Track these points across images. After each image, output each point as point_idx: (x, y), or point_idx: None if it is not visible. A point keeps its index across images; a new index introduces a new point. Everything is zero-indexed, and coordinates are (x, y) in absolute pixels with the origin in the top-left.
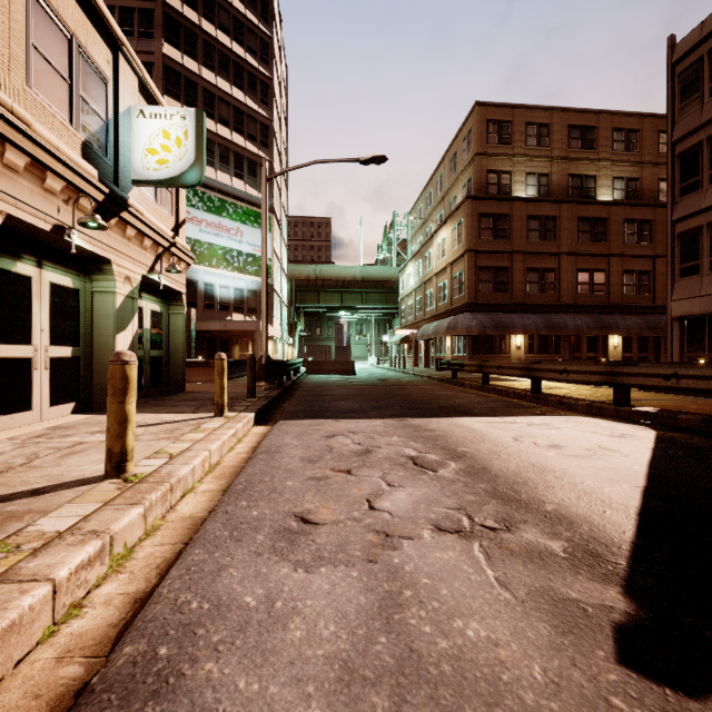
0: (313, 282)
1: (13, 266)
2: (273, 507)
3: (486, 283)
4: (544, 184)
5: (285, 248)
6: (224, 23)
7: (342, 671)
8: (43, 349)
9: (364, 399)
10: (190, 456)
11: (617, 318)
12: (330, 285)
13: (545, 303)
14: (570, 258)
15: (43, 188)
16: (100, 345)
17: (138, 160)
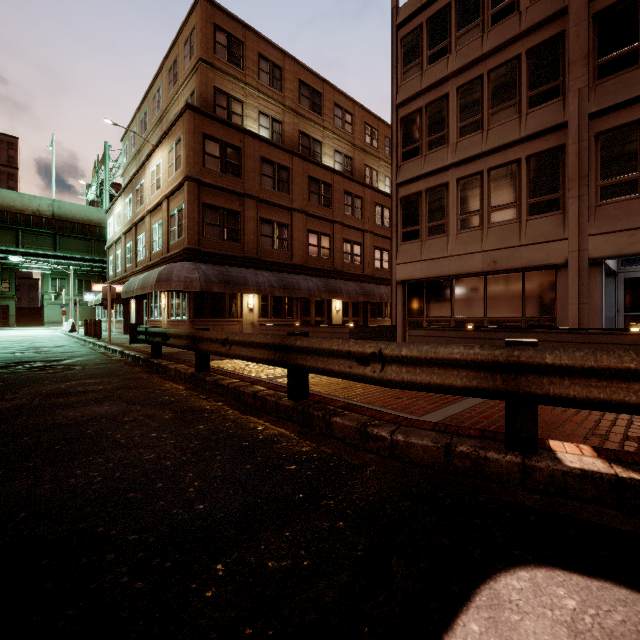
0: None
1: None
2: None
3: (213, 226)
4: (277, 131)
5: None
6: None
7: None
8: None
9: None
10: None
11: (341, 283)
12: None
13: (279, 260)
14: (301, 217)
15: None
16: None
17: None
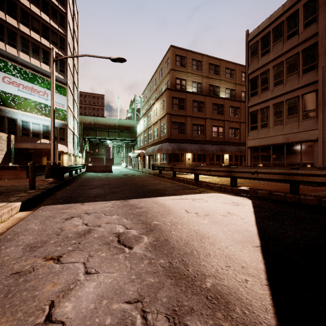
0: (93, 125)
1: None
2: None
3: (175, 129)
4: (199, 87)
5: (76, 106)
6: None
7: None
8: None
9: (109, 187)
10: None
11: (227, 147)
12: (102, 127)
13: (200, 139)
14: (209, 120)
15: None
16: None
17: None
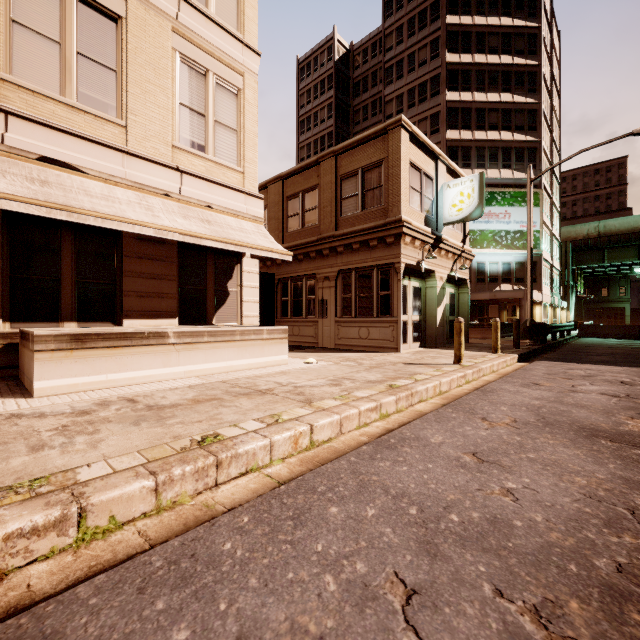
0: (593, 240)
1: (402, 282)
2: (522, 380)
3: None
4: None
5: (556, 213)
6: (493, 46)
7: (536, 398)
8: (410, 317)
9: (624, 357)
10: (484, 363)
11: None
12: (620, 240)
13: None
14: None
15: (414, 247)
16: (429, 314)
17: (446, 213)
